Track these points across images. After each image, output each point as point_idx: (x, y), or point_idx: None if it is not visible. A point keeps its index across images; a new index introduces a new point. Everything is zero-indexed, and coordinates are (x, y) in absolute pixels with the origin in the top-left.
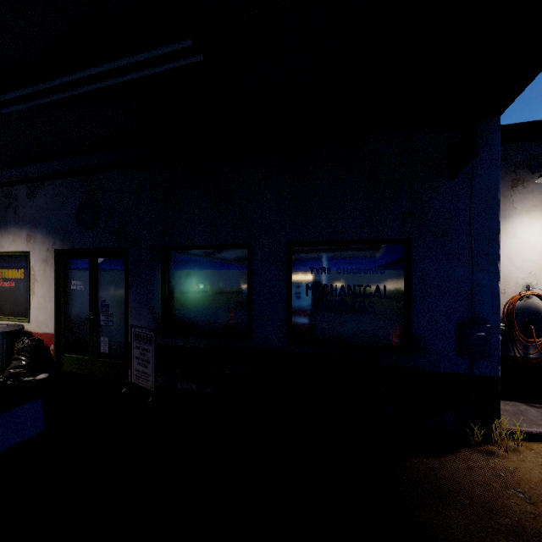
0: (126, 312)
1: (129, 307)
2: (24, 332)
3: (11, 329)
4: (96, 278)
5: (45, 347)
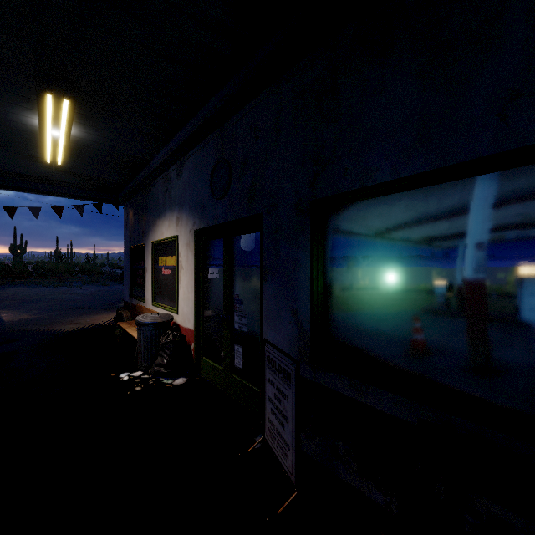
0: (260, 314)
1: (265, 308)
2: (174, 324)
3: (159, 320)
4: (230, 263)
5: (188, 345)
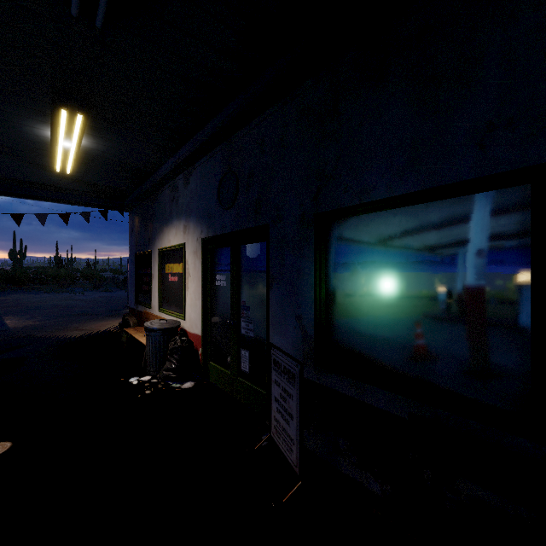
0: (267, 320)
1: (271, 314)
2: (182, 329)
3: (167, 326)
4: (237, 271)
5: (195, 350)
